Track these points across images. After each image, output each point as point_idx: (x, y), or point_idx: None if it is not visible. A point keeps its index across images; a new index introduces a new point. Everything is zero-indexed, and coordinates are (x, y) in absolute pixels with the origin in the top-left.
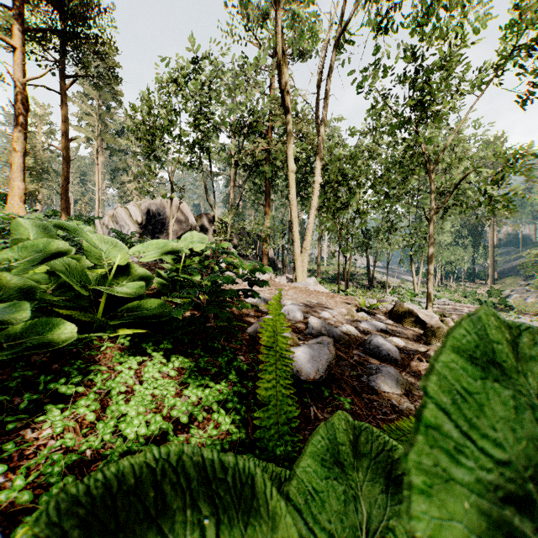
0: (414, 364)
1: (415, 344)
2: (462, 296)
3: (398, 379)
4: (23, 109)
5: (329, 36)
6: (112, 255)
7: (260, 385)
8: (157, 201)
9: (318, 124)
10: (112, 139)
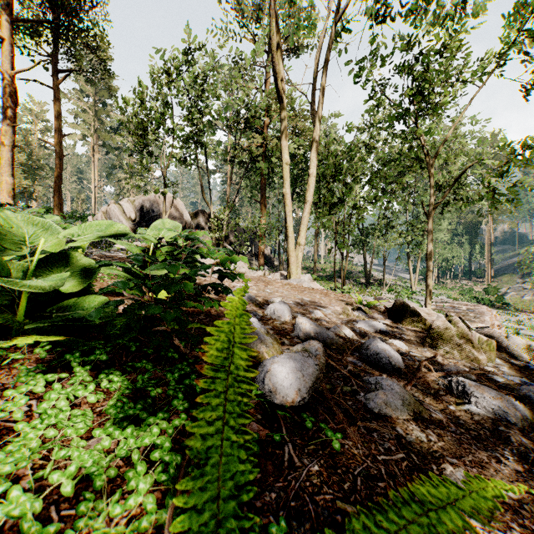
0: (421, 374)
1: (419, 347)
2: (459, 294)
3: (404, 398)
4: (11, 102)
5: (325, 26)
6: (40, 240)
7: (193, 431)
8: (151, 197)
9: (313, 116)
10: (108, 136)
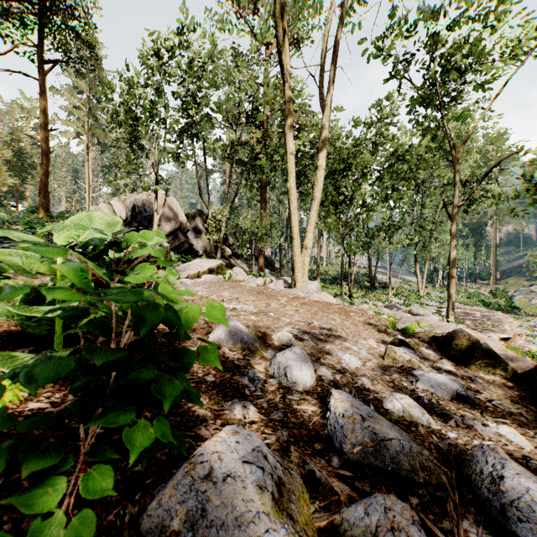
0: None
1: None
2: (466, 297)
3: None
4: None
5: (334, 1)
6: None
7: None
8: (143, 196)
9: (321, 100)
10: (102, 133)
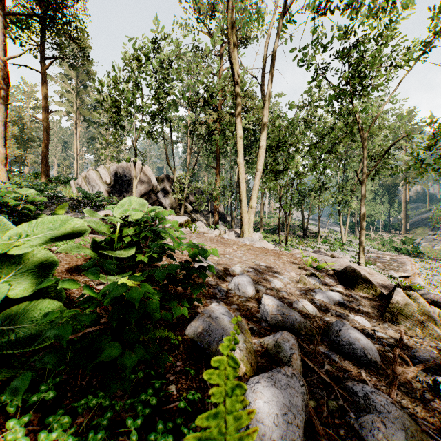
0: (400, 370)
1: (380, 322)
2: (381, 244)
3: (404, 425)
4: (4, 84)
5: (273, 19)
6: None
7: None
8: (124, 164)
9: (262, 96)
10: (88, 112)
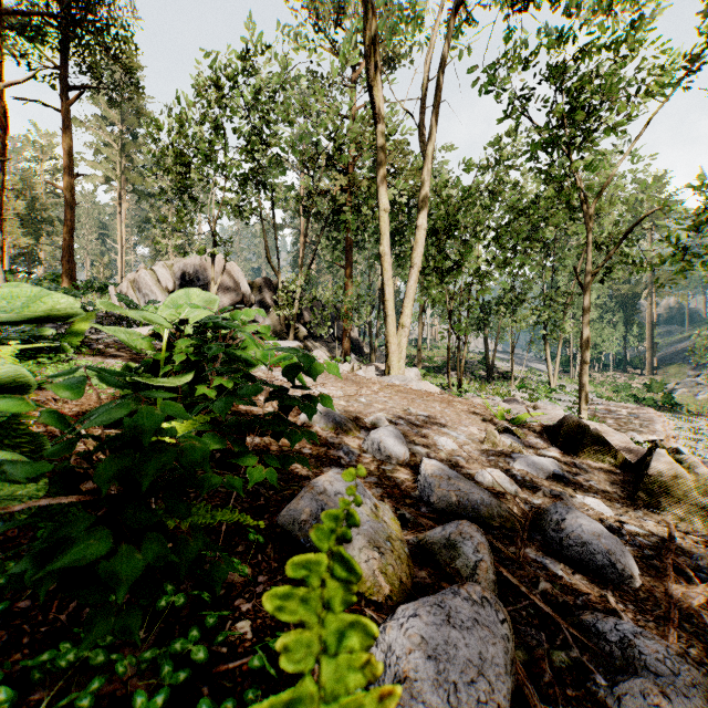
0: (679, 592)
1: (629, 509)
2: (612, 391)
3: (707, 700)
4: None
5: (438, 19)
6: None
7: None
8: (196, 260)
9: (421, 144)
10: (139, 178)
